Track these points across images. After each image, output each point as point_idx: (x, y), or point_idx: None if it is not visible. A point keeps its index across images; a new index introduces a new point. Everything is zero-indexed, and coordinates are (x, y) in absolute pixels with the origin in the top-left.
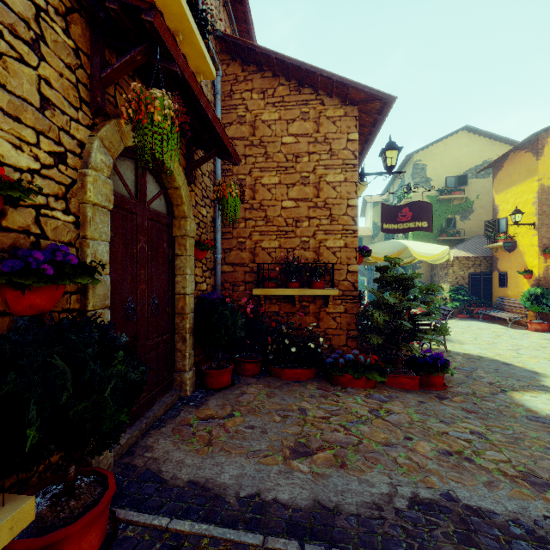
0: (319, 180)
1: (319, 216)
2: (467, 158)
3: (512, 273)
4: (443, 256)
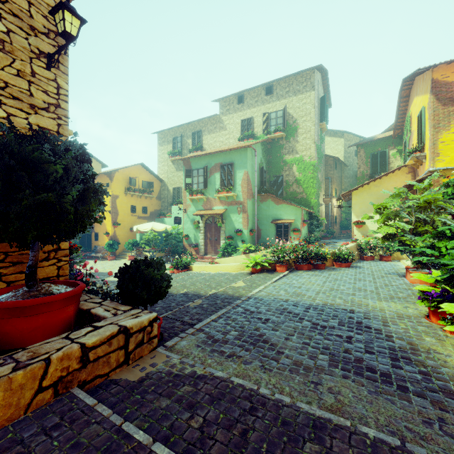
0: None
1: None
2: None
3: (101, 234)
4: None
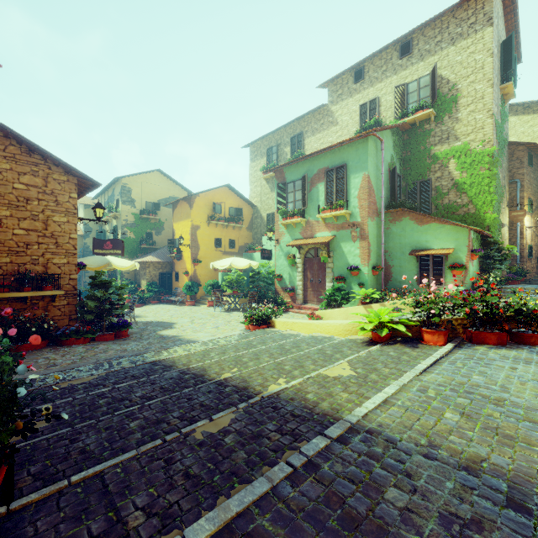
0: (47, 219)
1: (47, 242)
2: (160, 191)
3: (181, 273)
4: (135, 266)
